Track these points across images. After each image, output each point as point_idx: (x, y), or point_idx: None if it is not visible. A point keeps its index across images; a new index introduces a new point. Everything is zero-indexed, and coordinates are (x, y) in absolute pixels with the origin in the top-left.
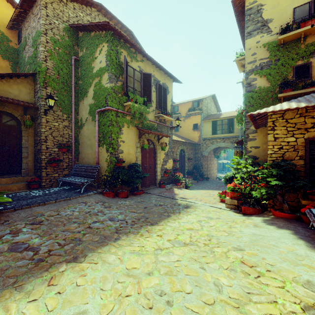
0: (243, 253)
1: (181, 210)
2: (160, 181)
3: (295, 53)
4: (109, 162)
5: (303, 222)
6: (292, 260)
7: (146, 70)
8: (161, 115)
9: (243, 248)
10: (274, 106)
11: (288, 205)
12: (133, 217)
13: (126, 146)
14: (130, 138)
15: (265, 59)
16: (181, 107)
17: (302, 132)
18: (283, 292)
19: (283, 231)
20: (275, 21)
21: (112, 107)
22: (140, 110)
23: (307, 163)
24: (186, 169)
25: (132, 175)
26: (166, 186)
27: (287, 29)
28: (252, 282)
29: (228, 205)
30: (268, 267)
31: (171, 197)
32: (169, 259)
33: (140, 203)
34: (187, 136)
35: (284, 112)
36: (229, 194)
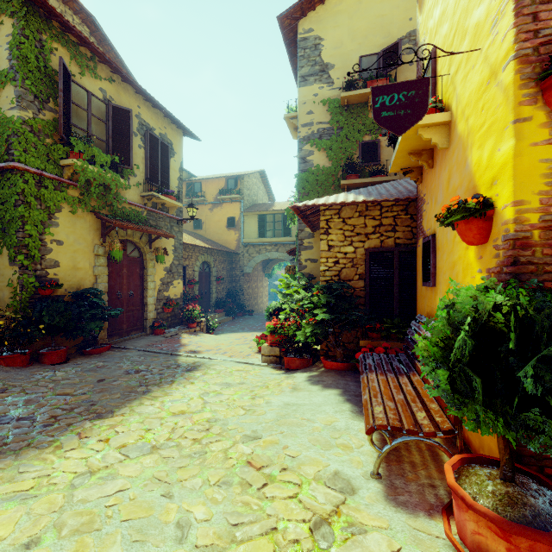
0: (257, 444)
1: (178, 376)
2: (154, 322)
3: (361, 124)
4: (17, 286)
5: (359, 373)
6: (325, 440)
7: (121, 100)
8: (155, 195)
9: (261, 434)
10: (328, 197)
11: (345, 349)
12: (57, 407)
13: (68, 253)
14: (78, 235)
15: (325, 124)
16: (206, 185)
17: (363, 239)
18: (292, 506)
19: (329, 392)
20: (338, 69)
21: (27, 163)
22: (102, 178)
23: (368, 284)
24: (214, 296)
25: (81, 314)
26: (167, 332)
27: (352, 85)
28: (251, 499)
29: (266, 357)
30: (287, 462)
31: (168, 352)
32: (100, 493)
33: (91, 372)
34: (217, 238)
35: (340, 208)
36: (269, 338)
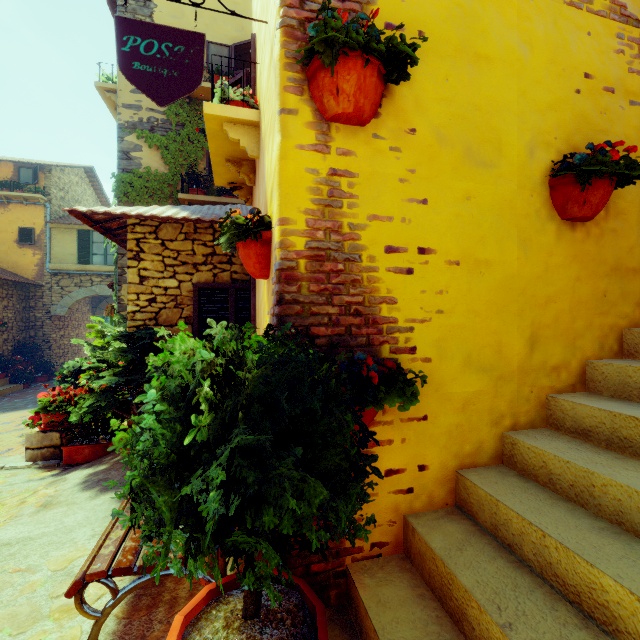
0: None
1: None
2: None
3: None
4: None
5: None
6: (32, 609)
7: None
8: None
9: None
10: (141, 207)
11: None
12: None
13: None
14: None
15: (159, 113)
16: None
17: (190, 270)
18: None
19: (105, 499)
20: None
21: None
22: None
23: (196, 331)
24: None
25: None
26: None
27: None
28: None
29: (33, 451)
30: None
31: None
32: None
33: None
34: None
35: (159, 225)
36: (42, 418)
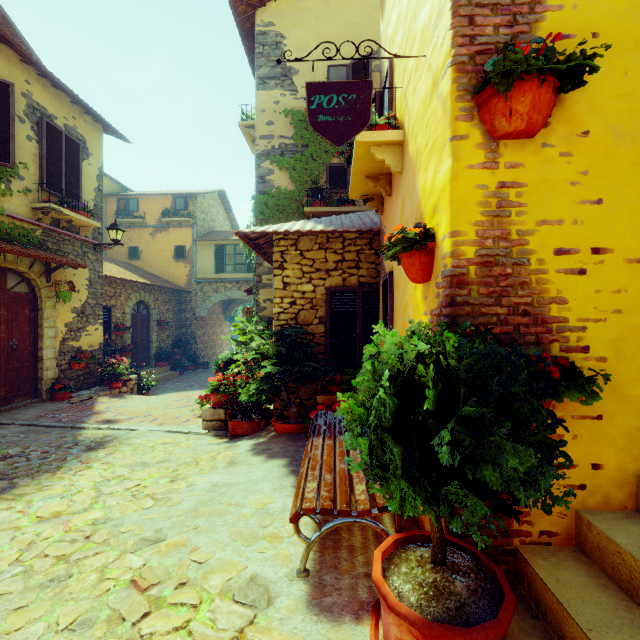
0: (155, 551)
1: (70, 459)
2: (54, 383)
3: (329, 143)
4: None
5: None
6: (251, 531)
7: None
8: (55, 207)
9: (166, 534)
10: (284, 224)
11: (303, 407)
12: None
13: None
14: None
15: (288, 138)
16: (146, 202)
17: (323, 276)
18: None
19: (273, 464)
20: (302, 75)
21: None
22: None
23: (328, 329)
24: (154, 346)
25: None
26: (75, 395)
27: None
28: None
29: (207, 422)
30: (190, 572)
31: (66, 425)
32: None
33: None
34: (160, 272)
35: (298, 238)
36: (212, 398)
